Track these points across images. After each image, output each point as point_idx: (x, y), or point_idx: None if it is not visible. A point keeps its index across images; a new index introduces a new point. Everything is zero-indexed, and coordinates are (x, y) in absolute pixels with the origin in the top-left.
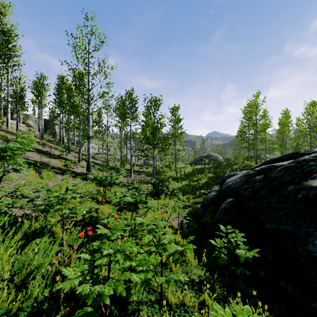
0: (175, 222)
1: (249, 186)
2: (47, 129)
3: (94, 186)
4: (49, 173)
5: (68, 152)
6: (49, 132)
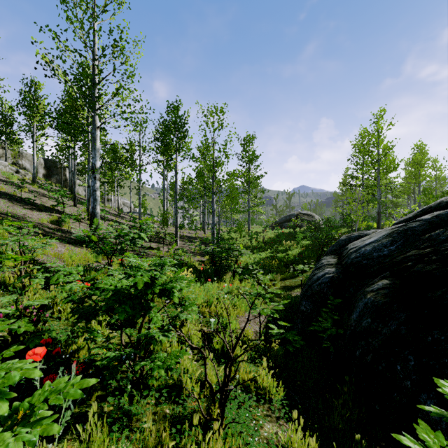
0: (252, 329)
1: (428, 252)
2: (52, 174)
3: (99, 257)
4: (0, 230)
5: (73, 204)
6: (56, 179)
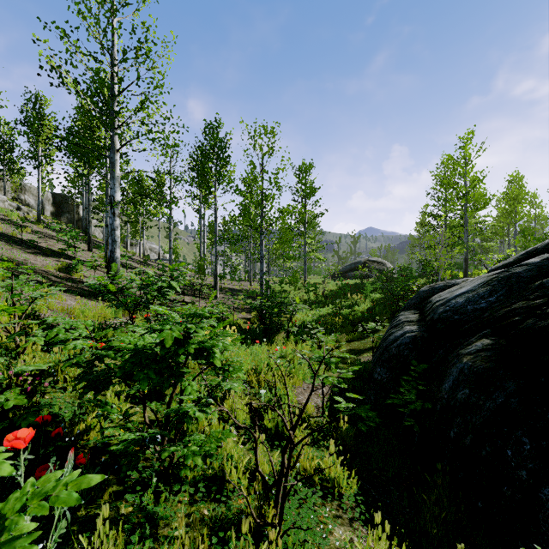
0: (312, 403)
1: (540, 304)
2: (63, 212)
3: (118, 313)
4: None
5: (88, 248)
6: (67, 218)
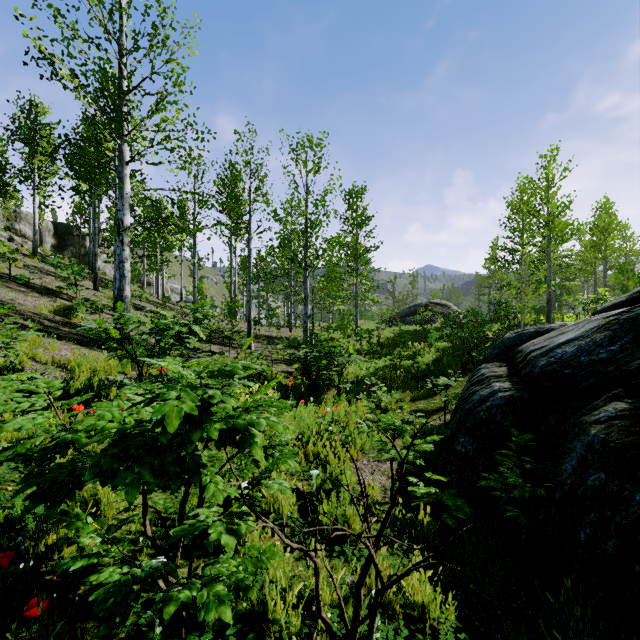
0: (376, 483)
1: None
2: (66, 245)
3: (127, 366)
4: None
5: (94, 287)
6: (72, 252)
